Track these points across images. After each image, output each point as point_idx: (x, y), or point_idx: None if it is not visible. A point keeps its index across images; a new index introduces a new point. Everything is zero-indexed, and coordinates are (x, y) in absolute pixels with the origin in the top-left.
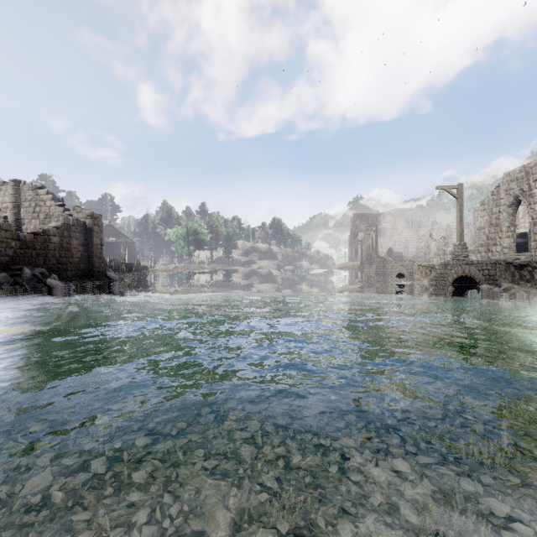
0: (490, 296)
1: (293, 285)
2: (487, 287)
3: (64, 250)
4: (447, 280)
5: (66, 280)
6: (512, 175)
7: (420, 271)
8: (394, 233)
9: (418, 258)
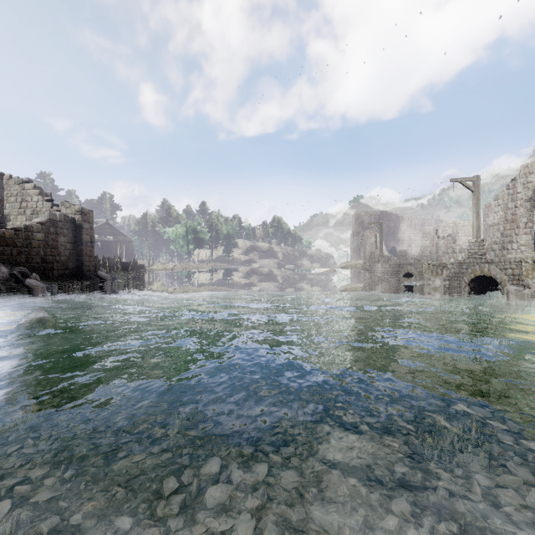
0: (519, 299)
1: (294, 285)
2: (515, 288)
3: (49, 248)
4: (462, 280)
5: (51, 280)
6: (530, 167)
7: (431, 270)
8: (397, 231)
9: (423, 256)
